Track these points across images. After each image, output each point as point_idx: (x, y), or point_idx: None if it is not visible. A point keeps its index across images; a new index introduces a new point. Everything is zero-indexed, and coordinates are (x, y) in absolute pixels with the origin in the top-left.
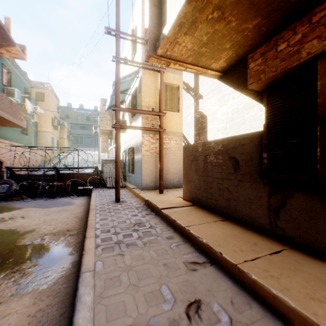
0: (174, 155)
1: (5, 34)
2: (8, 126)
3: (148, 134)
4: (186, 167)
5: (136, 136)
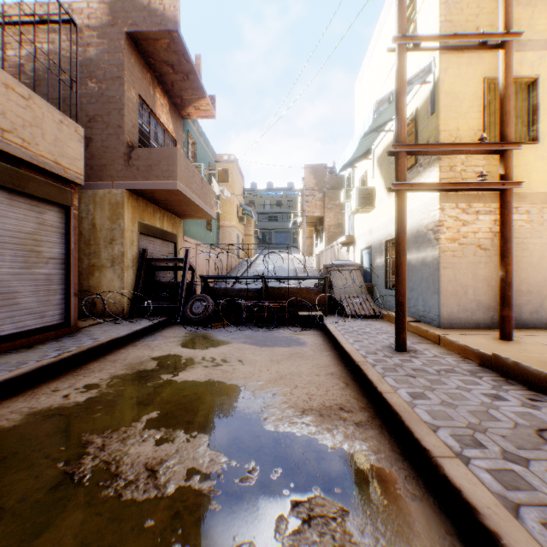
0: (521, 248)
1: (195, 82)
2: (195, 218)
3: (455, 203)
4: None
5: (416, 213)
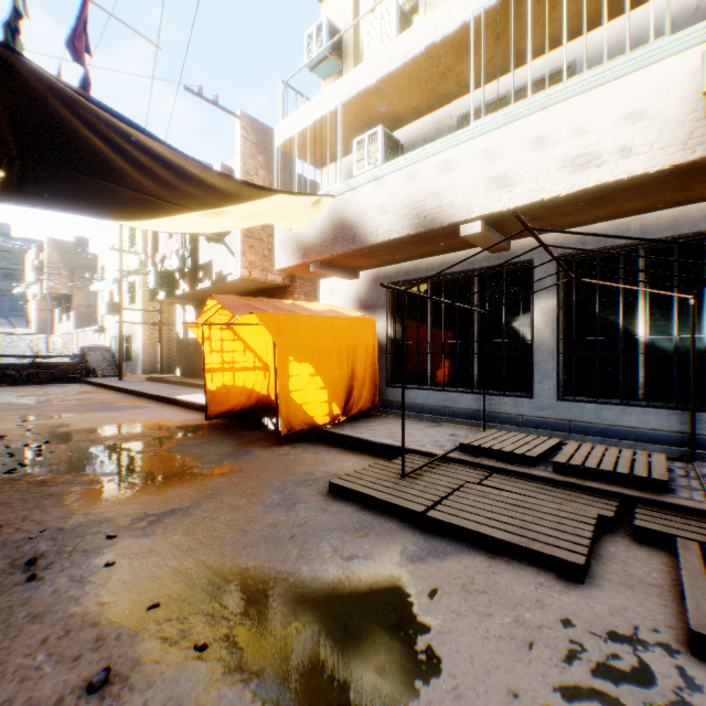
0: (175, 344)
1: None
2: None
3: (150, 326)
4: (179, 353)
5: (136, 326)
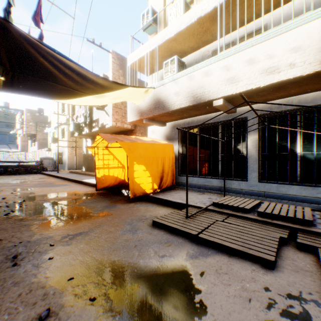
0: (82, 156)
1: None
2: None
3: (71, 148)
4: (84, 160)
5: (65, 148)
